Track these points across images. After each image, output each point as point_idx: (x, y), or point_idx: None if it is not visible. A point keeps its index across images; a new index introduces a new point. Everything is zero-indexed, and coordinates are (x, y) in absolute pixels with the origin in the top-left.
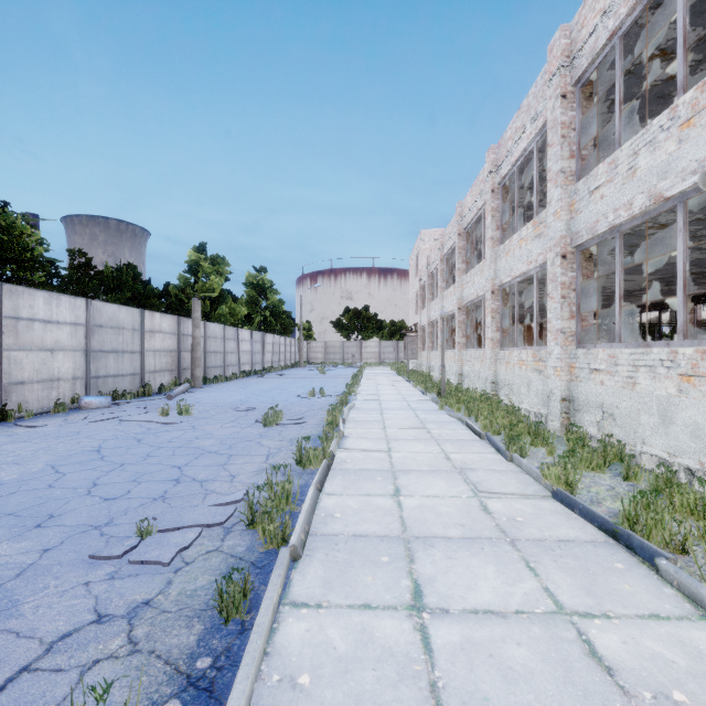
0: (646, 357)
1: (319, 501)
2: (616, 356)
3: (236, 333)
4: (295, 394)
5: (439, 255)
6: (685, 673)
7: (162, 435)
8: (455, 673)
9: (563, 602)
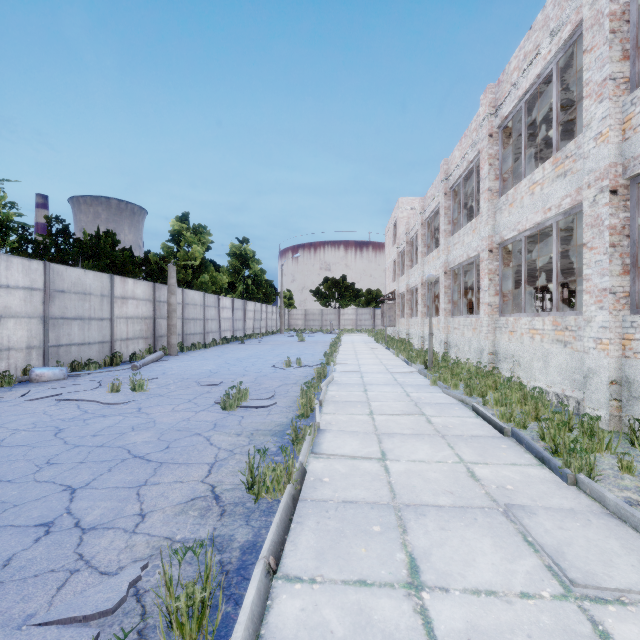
0: None
1: (268, 605)
2: None
3: (217, 301)
4: (270, 363)
5: (420, 219)
6: None
7: (93, 422)
8: None
9: None
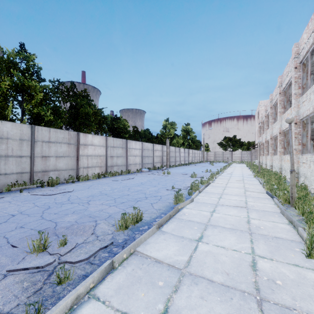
0: (312, 158)
1: (205, 189)
2: (307, 158)
3: (179, 150)
4: (200, 171)
5: (264, 114)
6: (260, 205)
7: (166, 177)
8: (222, 201)
9: (247, 200)
